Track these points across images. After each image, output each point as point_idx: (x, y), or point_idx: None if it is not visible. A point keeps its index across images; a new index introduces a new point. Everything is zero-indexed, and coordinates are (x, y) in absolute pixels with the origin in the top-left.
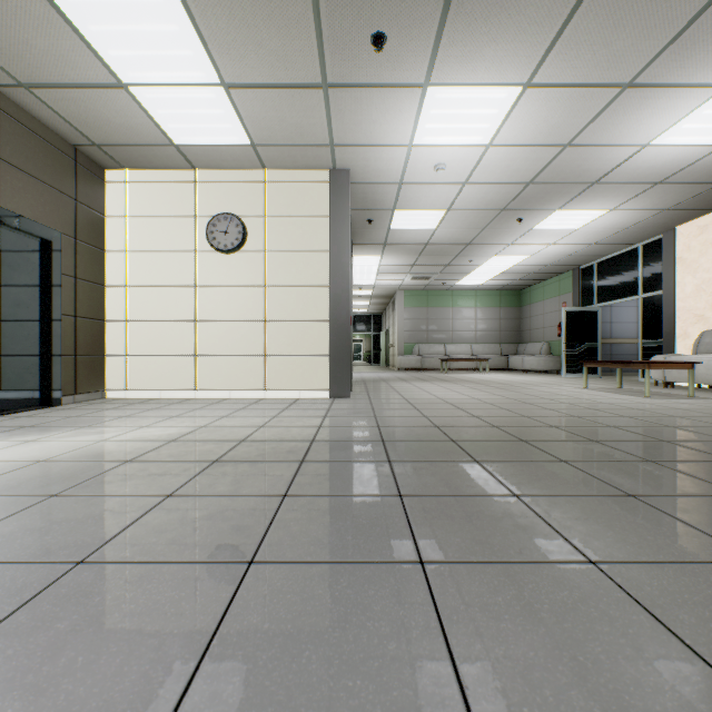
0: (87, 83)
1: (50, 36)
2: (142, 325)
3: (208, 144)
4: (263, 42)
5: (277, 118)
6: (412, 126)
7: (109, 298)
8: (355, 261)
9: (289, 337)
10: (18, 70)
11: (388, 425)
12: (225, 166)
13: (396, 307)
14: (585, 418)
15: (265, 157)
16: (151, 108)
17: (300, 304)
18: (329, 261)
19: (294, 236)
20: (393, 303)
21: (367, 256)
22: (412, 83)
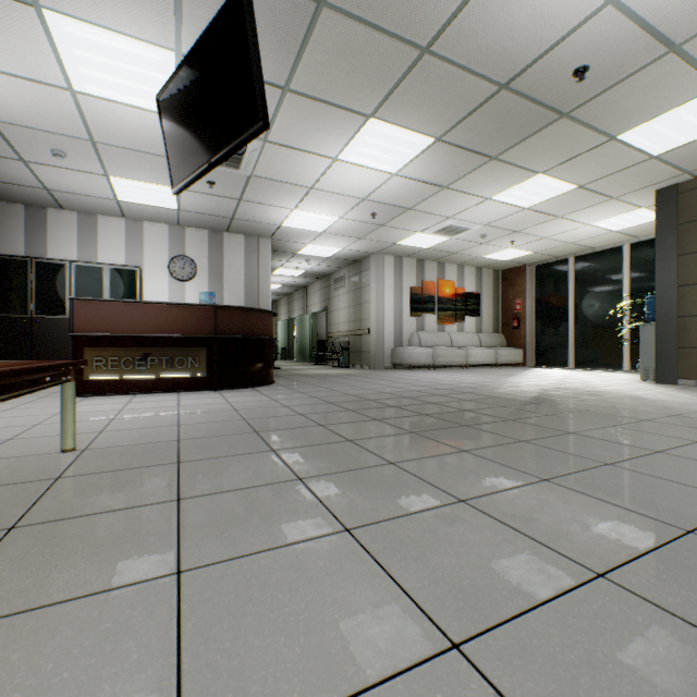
0: None
1: None
2: None
3: None
4: (638, 101)
5: None
6: None
7: None
8: None
9: None
10: None
11: (583, 412)
12: None
13: None
14: (449, 445)
15: None
16: None
17: None
18: None
19: None
20: None
21: None
22: (619, 7)
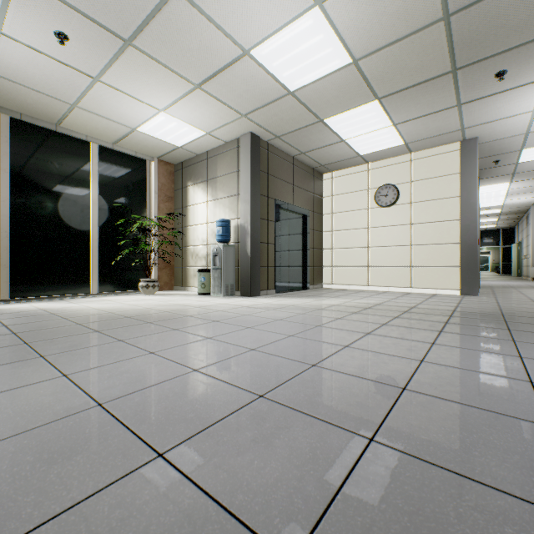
0: (327, 145)
1: (320, 134)
2: (340, 251)
3: (378, 150)
4: (419, 102)
5: (423, 128)
6: (533, 100)
7: (324, 238)
8: (481, 190)
9: (428, 255)
10: (303, 149)
11: (508, 310)
12: (385, 157)
13: (529, 222)
14: None
15: (412, 147)
16: (353, 145)
17: (436, 233)
18: (459, 203)
19: (431, 190)
20: (526, 217)
21: (494, 185)
22: (531, 81)
